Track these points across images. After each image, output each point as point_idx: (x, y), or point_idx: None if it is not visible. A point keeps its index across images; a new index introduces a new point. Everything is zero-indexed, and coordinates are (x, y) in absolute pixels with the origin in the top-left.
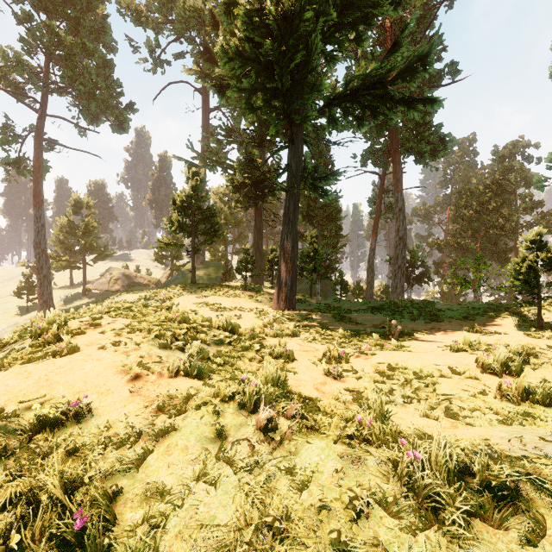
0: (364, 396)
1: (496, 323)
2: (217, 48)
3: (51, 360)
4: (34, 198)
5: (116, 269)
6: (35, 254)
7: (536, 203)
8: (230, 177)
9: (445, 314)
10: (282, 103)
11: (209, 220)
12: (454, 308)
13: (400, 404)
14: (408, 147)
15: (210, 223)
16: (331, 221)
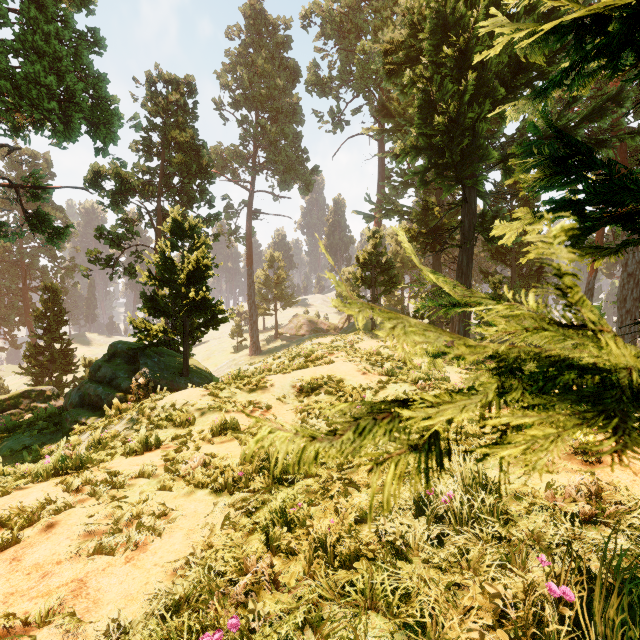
0: None
1: None
2: (397, 149)
3: (326, 365)
4: (247, 260)
5: (301, 315)
6: (248, 304)
7: None
8: (407, 229)
9: None
10: (453, 172)
11: (387, 272)
12: None
13: None
14: None
15: (387, 275)
16: None
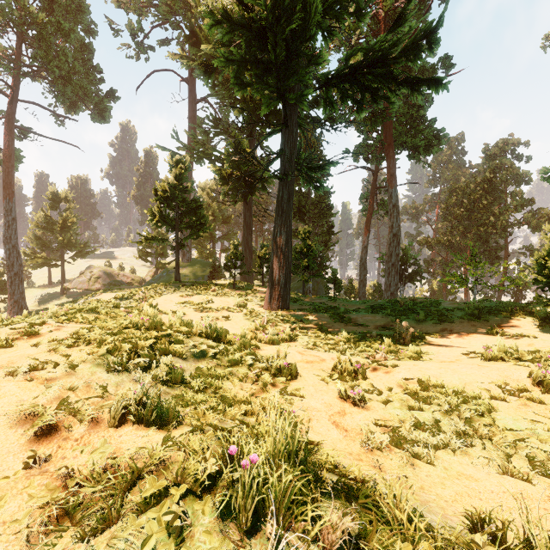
0: (403, 434)
1: (513, 323)
2: (202, 8)
3: None
4: (4, 190)
5: (97, 267)
6: (5, 249)
7: (526, 202)
8: (218, 167)
9: (454, 314)
10: (275, 79)
11: (194, 213)
12: (462, 307)
13: (458, 447)
14: (402, 141)
15: (195, 216)
16: (323, 217)
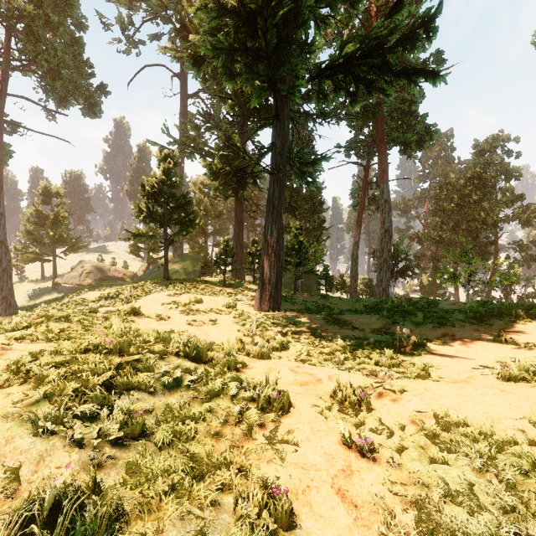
0: (431, 512)
1: (519, 328)
2: None
3: None
4: None
5: (89, 262)
6: None
7: (516, 197)
8: (208, 162)
9: (454, 316)
10: (266, 68)
11: (183, 208)
12: (462, 309)
13: None
14: (394, 136)
15: (184, 212)
16: (314, 213)
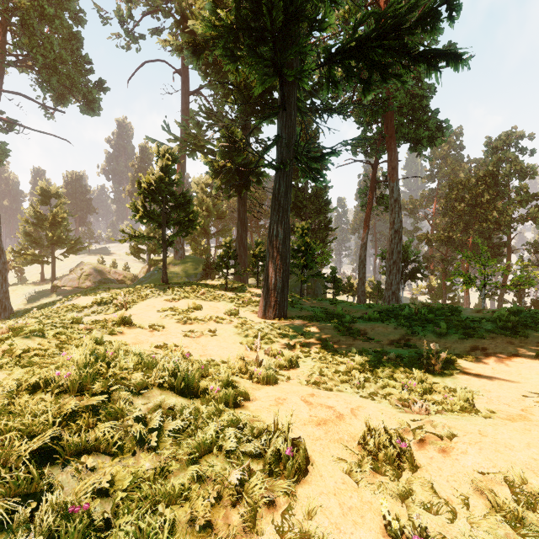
0: None
1: None
2: None
3: None
4: None
5: (88, 264)
6: None
7: (531, 196)
8: (209, 159)
9: (482, 326)
10: (271, 51)
11: (183, 208)
12: (489, 317)
13: None
14: (404, 132)
15: (184, 212)
16: (320, 213)
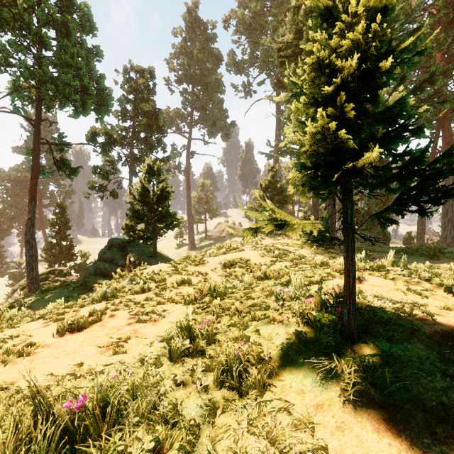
0: None
1: None
2: (285, 115)
3: (239, 252)
4: (187, 186)
5: (223, 223)
6: (187, 215)
7: None
8: (294, 164)
9: (444, 255)
10: None
11: (281, 194)
12: None
13: None
14: None
15: (281, 196)
16: None
